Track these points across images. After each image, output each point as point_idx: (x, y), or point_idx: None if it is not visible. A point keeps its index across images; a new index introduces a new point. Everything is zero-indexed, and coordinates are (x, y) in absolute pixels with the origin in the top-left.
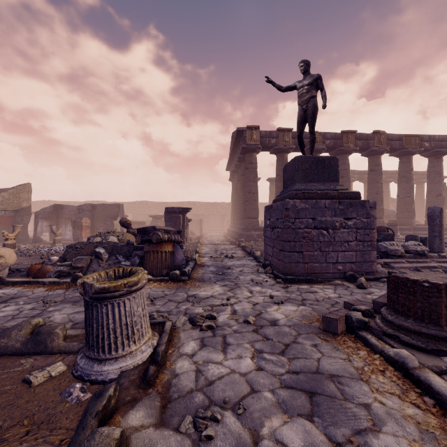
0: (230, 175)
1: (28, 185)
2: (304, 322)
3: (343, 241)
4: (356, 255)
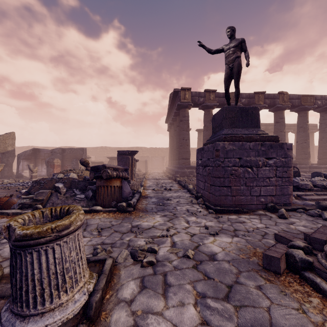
0: (168, 127)
1: (12, 133)
2: (242, 256)
3: (265, 177)
4: (276, 189)
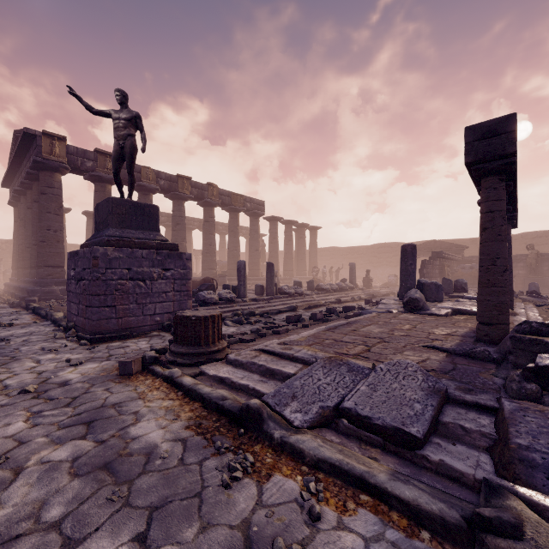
0: (11, 197)
1: None
2: (103, 374)
3: (161, 292)
4: (174, 305)
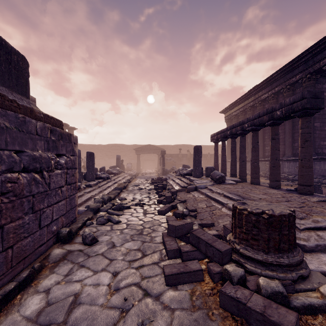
0: None
1: None
2: None
3: (57, 187)
4: (66, 204)
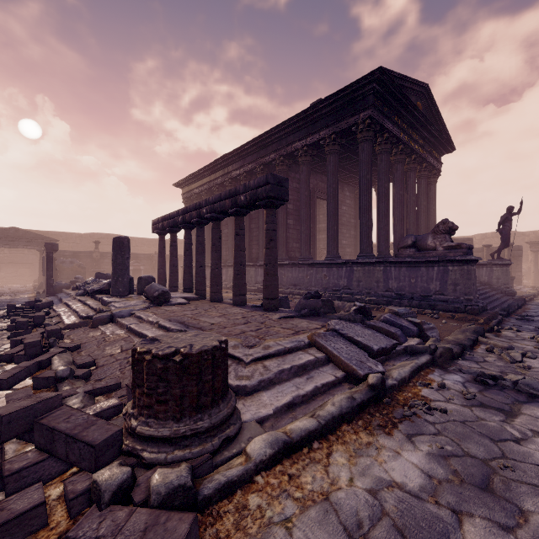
0: None
1: None
2: None
3: None
4: None
